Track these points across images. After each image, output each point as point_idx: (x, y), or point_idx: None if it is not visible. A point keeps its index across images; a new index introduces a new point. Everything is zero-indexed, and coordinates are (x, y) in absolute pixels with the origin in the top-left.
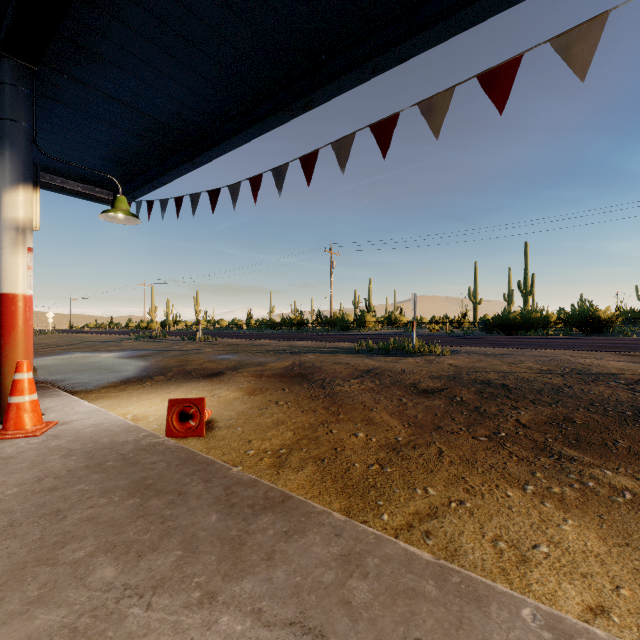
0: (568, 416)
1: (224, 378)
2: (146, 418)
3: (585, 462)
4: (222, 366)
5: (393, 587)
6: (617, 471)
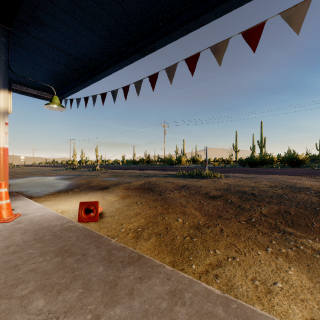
0: (287, 210)
1: (109, 190)
2: (68, 211)
3: (297, 235)
4: (109, 183)
5: (199, 311)
6: (315, 240)
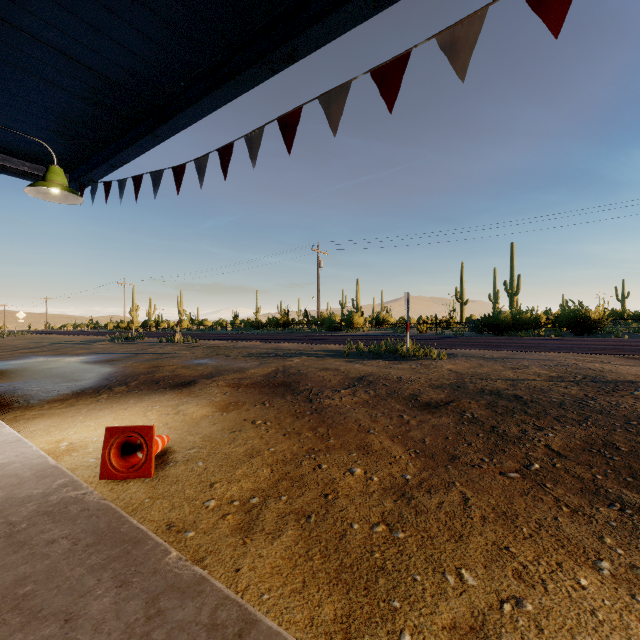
0: (607, 440)
1: (195, 389)
2: (84, 447)
3: None
4: (196, 373)
5: None
6: None
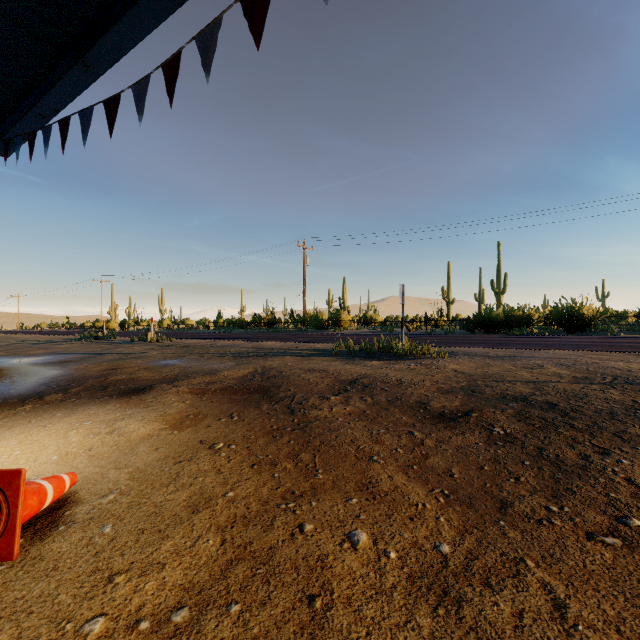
0: None
1: (148, 396)
2: None
3: None
4: (159, 376)
5: None
6: None
